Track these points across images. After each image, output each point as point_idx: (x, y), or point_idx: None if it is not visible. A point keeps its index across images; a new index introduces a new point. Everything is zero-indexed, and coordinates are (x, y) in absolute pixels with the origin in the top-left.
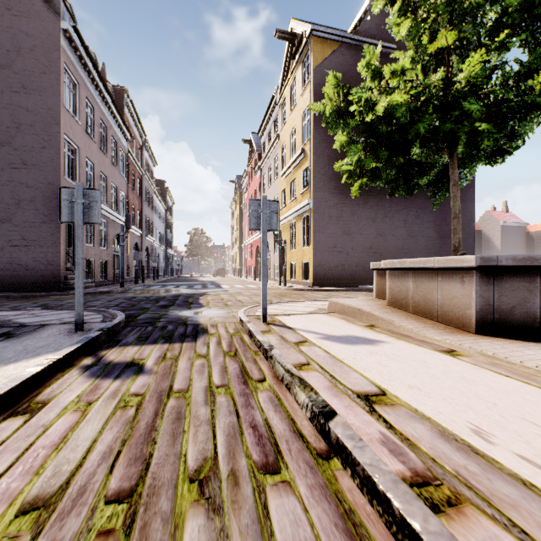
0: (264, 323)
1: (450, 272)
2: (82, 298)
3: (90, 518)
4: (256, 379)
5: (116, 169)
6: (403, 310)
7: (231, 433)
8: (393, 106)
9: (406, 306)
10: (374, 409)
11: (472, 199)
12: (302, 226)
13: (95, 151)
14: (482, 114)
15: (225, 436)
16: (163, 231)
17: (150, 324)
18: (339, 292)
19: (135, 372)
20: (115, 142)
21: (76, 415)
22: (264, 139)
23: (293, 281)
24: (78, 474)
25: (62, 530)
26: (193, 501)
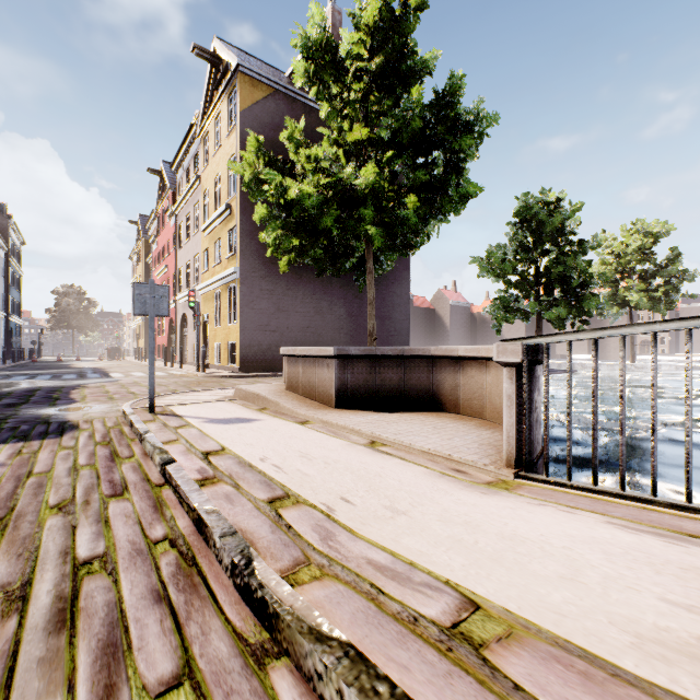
0: (151, 414)
1: (322, 359)
2: None
3: None
4: (125, 457)
5: None
6: (296, 393)
7: (90, 486)
8: (304, 194)
9: (298, 389)
10: (207, 458)
11: (408, 281)
12: (228, 298)
13: None
14: (377, 217)
15: (84, 488)
16: (2, 286)
17: None
18: (267, 378)
19: None
20: None
21: None
22: (180, 176)
23: (218, 365)
24: None
25: None
26: (54, 514)
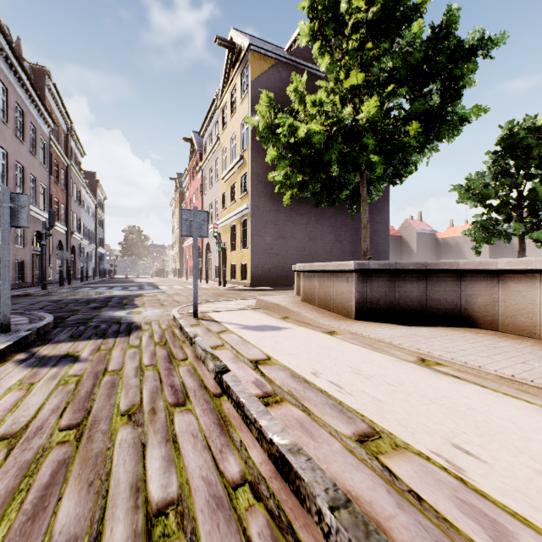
0: (195, 319)
1: (340, 274)
2: (9, 300)
3: (50, 438)
4: (180, 359)
5: (35, 159)
6: (312, 304)
7: (154, 390)
8: (311, 132)
9: (313, 301)
10: (257, 367)
11: (387, 211)
12: (241, 229)
13: (8, 138)
14: (377, 147)
15: (149, 393)
16: (93, 228)
17: (82, 324)
18: (273, 292)
19: (71, 361)
20: (34, 128)
21: (22, 392)
22: (205, 140)
23: (233, 281)
24: (34, 421)
25: (30, 445)
26: (124, 423)
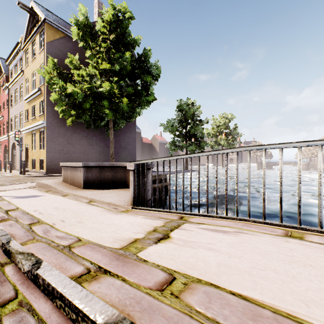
0: None
1: (78, 168)
2: None
3: None
4: None
5: None
6: (67, 183)
7: None
8: (75, 92)
9: (68, 181)
10: (7, 212)
11: (135, 132)
12: (40, 136)
13: None
14: (111, 105)
15: None
16: None
17: None
18: (61, 177)
19: None
20: None
21: None
22: (11, 68)
23: (34, 170)
24: None
25: None
26: None
